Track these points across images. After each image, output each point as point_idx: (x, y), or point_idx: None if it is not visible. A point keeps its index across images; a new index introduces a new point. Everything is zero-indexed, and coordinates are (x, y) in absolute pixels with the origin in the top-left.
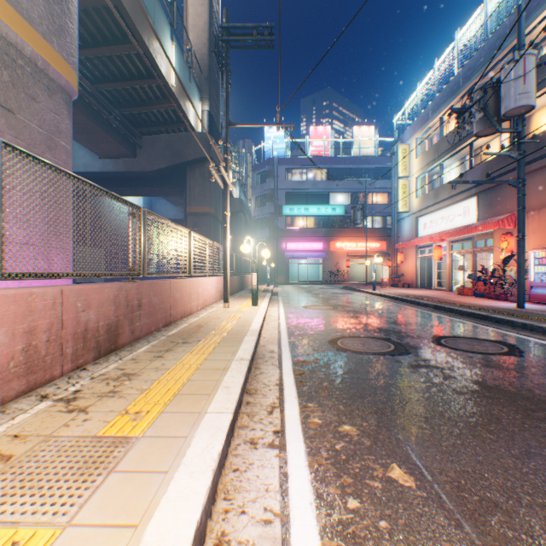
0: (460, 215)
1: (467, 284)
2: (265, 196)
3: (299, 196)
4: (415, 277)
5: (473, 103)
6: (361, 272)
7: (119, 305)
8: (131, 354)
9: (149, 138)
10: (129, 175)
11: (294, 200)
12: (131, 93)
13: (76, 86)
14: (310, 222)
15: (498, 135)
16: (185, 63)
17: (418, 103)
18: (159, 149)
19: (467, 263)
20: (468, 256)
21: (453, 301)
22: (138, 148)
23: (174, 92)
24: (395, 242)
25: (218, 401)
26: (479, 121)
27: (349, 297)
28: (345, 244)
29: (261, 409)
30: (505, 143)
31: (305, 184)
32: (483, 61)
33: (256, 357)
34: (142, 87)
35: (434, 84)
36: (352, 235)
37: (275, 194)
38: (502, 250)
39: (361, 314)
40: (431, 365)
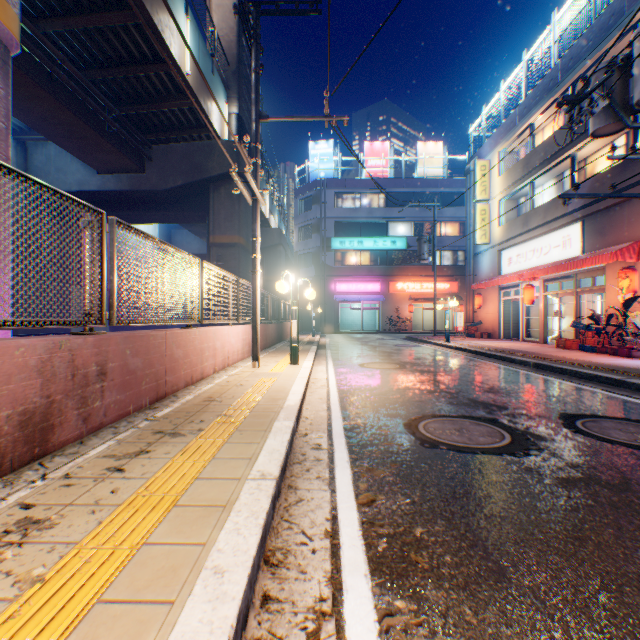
0: (558, 246)
1: (564, 334)
2: (310, 227)
3: (351, 227)
4: (497, 325)
5: (595, 87)
6: (426, 319)
7: (51, 377)
8: (70, 463)
9: (161, 148)
10: (136, 195)
11: (346, 232)
12: (134, 84)
13: (14, 31)
14: (364, 258)
15: (610, 142)
16: (206, 48)
17: (501, 108)
18: (173, 162)
19: (565, 307)
20: (567, 298)
21: (558, 357)
22: (147, 160)
23: (190, 83)
24: (471, 282)
25: (184, 637)
26: (598, 114)
27: (417, 351)
28: (407, 285)
29: (293, 625)
30: (620, 152)
31: (359, 212)
32: (591, 47)
33: (291, 461)
34: (148, 76)
35: (523, 82)
36: (416, 273)
37: (322, 223)
38: (623, 290)
39: (440, 376)
40: (591, 479)
